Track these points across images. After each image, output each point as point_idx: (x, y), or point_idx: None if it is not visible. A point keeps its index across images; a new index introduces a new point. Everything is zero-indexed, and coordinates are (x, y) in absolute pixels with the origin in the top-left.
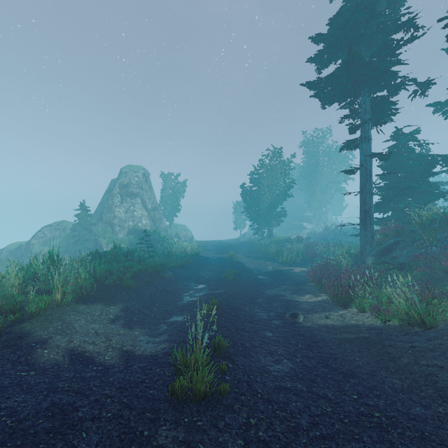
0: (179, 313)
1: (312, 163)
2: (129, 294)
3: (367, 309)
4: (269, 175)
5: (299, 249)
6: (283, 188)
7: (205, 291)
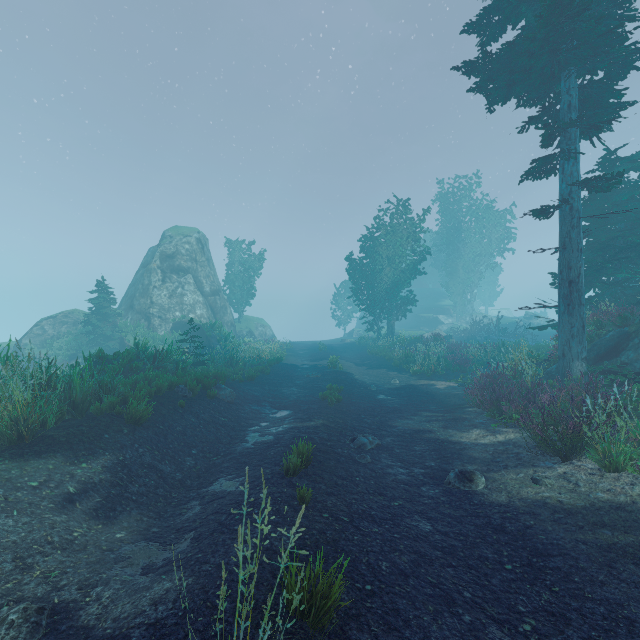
0: (234, 470)
1: (452, 226)
2: (136, 431)
3: (628, 466)
4: (390, 240)
5: (440, 352)
6: (410, 261)
7: (288, 423)
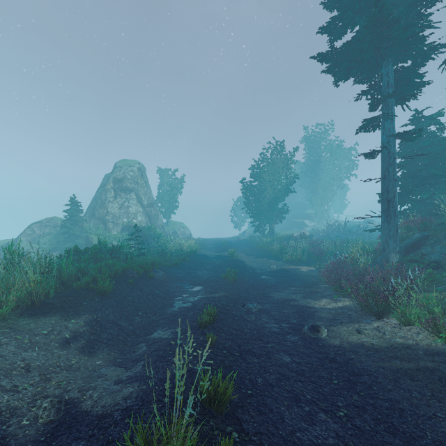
0: (166, 325)
1: (314, 159)
2: (103, 300)
3: (416, 322)
4: (271, 169)
5: (304, 246)
6: (285, 183)
7: (201, 294)
